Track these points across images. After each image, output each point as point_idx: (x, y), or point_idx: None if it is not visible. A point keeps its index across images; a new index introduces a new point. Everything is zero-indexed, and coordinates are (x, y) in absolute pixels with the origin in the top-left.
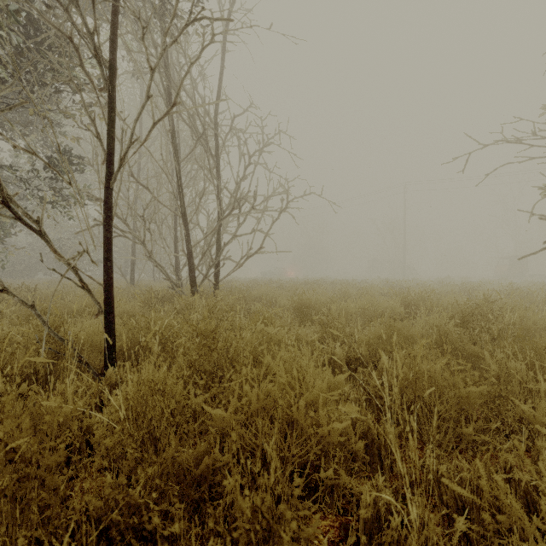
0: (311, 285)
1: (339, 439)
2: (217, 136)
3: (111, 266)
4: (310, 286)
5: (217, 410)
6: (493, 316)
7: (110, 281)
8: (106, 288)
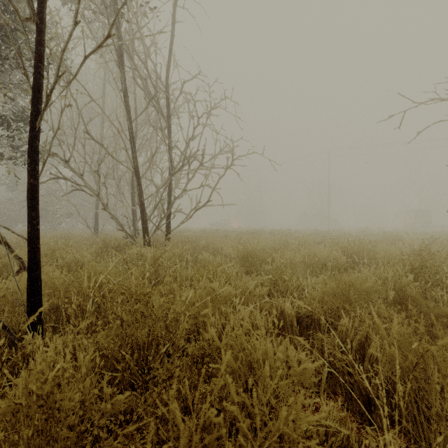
0: (253, 234)
1: None
2: (168, 98)
3: (36, 216)
4: (252, 235)
5: None
6: None
7: (35, 234)
8: (29, 242)
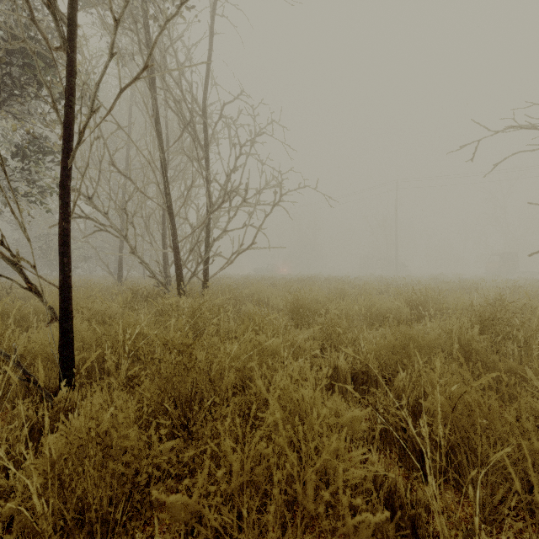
0: (305, 282)
1: None
2: (206, 124)
3: (68, 263)
4: (303, 283)
5: (174, 496)
6: (521, 321)
7: (67, 282)
8: (61, 290)
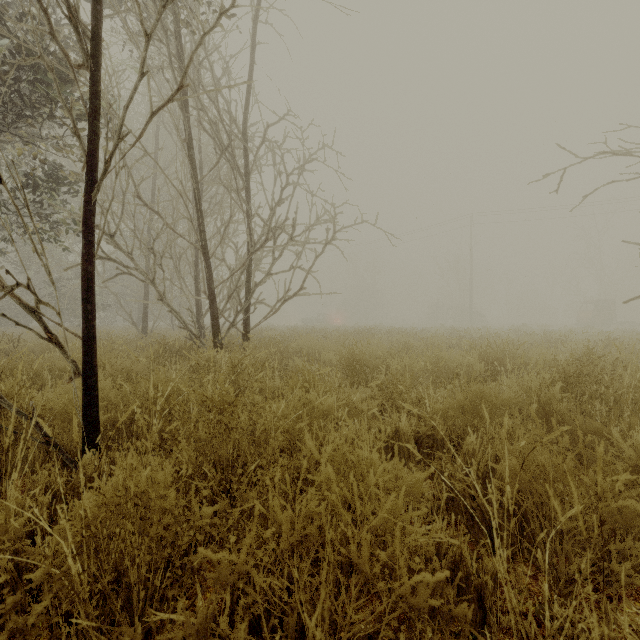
0: (363, 334)
1: (431, 603)
2: (246, 149)
3: (92, 310)
4: (361, 335)
5: (221, 554)
6: (609, 378)
7: (91, 332)
8: (85, 341)
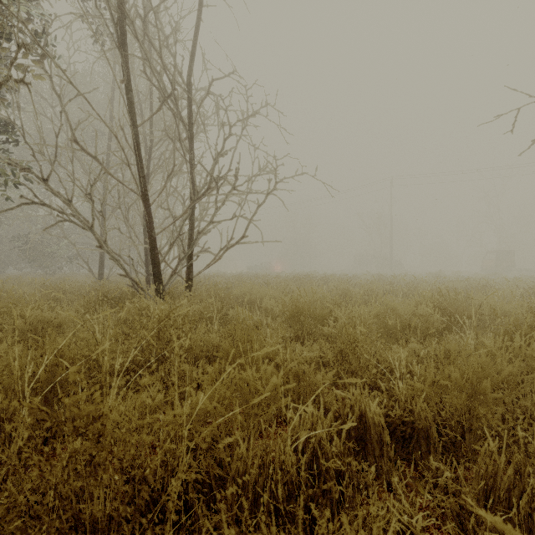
0: (302, 281)
1: None
2: (189, 99)
3: None
4: (300, 282)
5: None
6: None
7: None
8: None
